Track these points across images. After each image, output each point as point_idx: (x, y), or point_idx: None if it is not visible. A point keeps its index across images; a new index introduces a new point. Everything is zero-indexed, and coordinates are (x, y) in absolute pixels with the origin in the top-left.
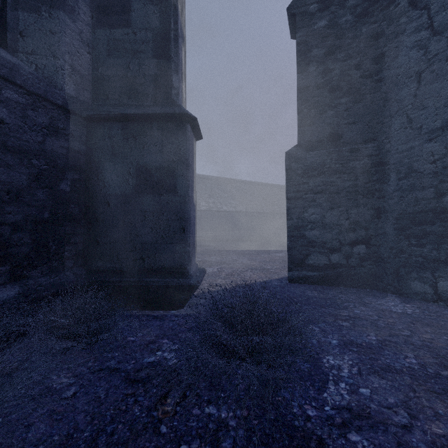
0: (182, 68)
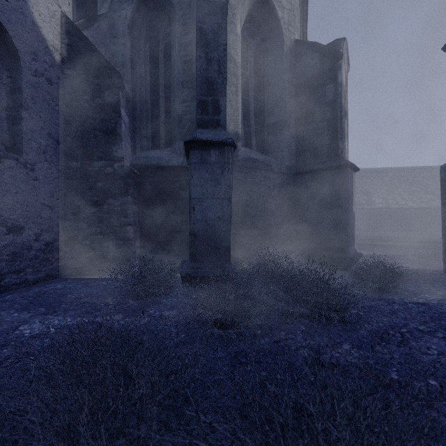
0: (345, 133)
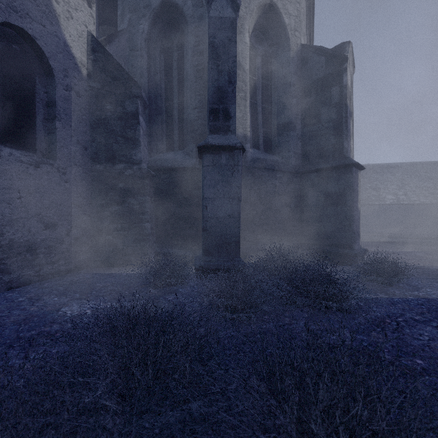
0: (350, 133)
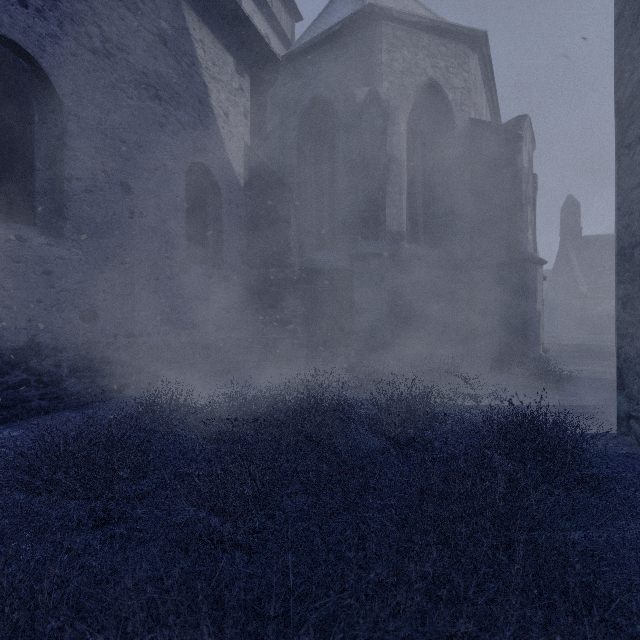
0: (527, 222)
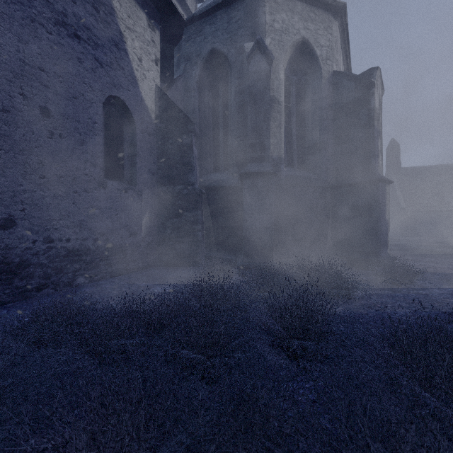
0: (378, 150)
